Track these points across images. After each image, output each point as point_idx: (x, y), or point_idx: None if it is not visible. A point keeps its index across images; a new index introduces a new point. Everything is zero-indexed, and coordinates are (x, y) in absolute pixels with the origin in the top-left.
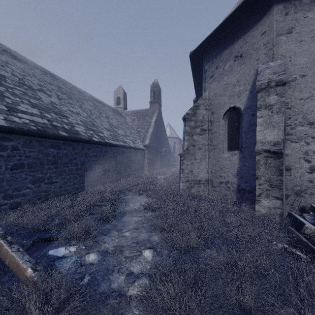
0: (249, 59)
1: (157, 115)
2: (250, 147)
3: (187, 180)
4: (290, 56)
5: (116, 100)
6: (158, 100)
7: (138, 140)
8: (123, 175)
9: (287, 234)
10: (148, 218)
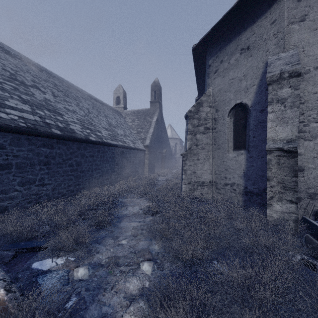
0: (257, 51)
1: (158, 115)
2: (258, 146)
3: (190, 182)
4: (303, 46)
5: (116, 99)
6: (159, 99)
7: (138, 140)
8: (123, 176)
9: (305, 243)
10: (148, 224)
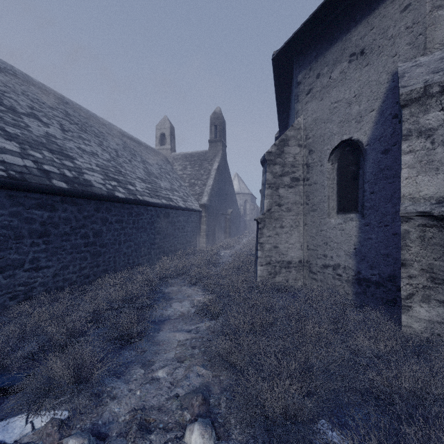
0: (378, 56)
1: (220, 160)
2: (380, 208)
3: (269, 262)
4: None
5: (159, 137)
6: (222, 137)
7: (191, 196)
8: (167, 251)
9: None
10: (204, 336)
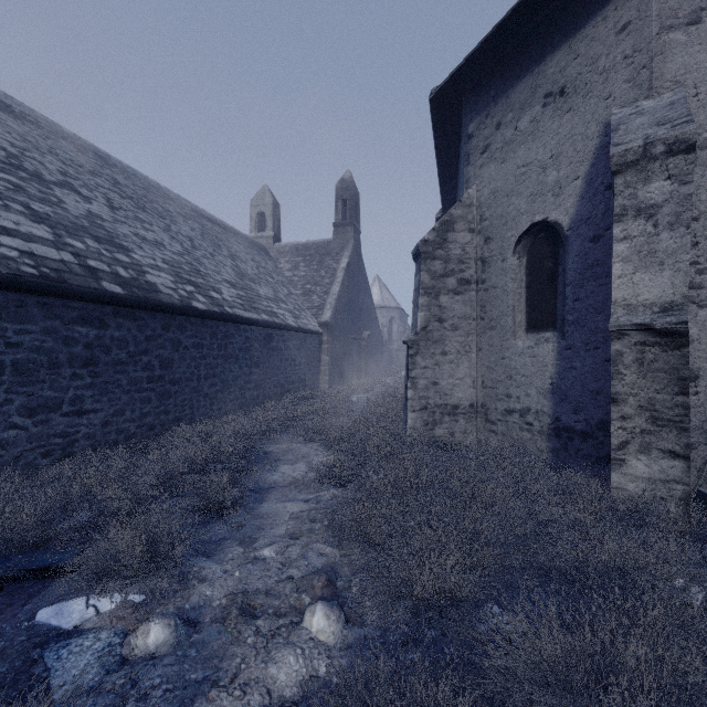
0: (585, 97)
1: (351, 254)
2: (588, 323)
3: (425, 406)
4: (696, 84)
5: (256, 219)
6: (354, 219)
7: (306, 310)
8: (270, 393)
9: None
10: (327, 506)
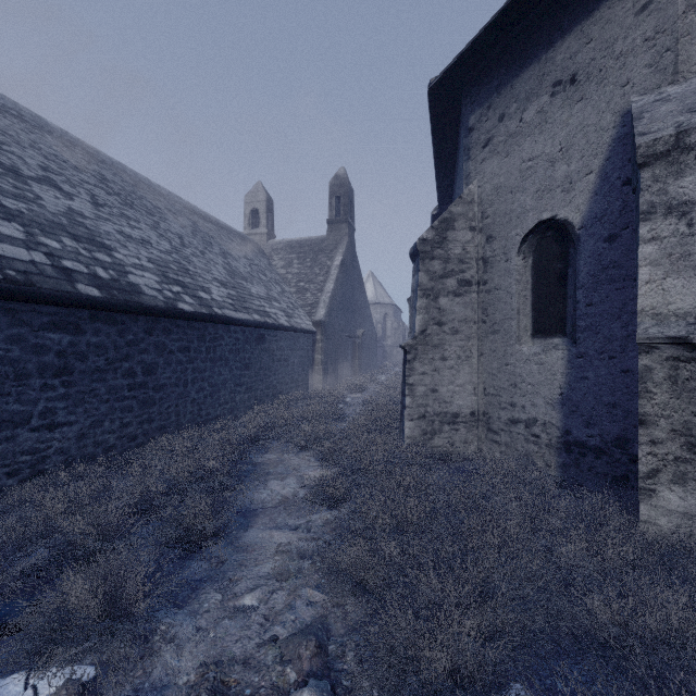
0: (599, 85)
1: (346, 251)
2: (602, 329)
3: (424, 415)
4: None
5: (249, 216)
6: (348, 216)
7: (300, 308)
8: (262, 395)
9: None
10: (319, 537)
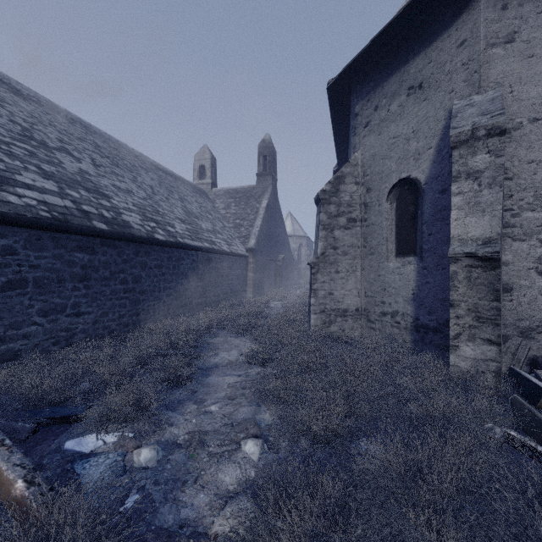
0: (436, 91)
1: (270, 196)
2: (438, 250)
3: (323, 310)
4: (511, 85)
5: (198, 170)
6: (272, 170)
7: (236, 239)
8: (210, 301)
9: (511, 409)
10: (254, 379)
